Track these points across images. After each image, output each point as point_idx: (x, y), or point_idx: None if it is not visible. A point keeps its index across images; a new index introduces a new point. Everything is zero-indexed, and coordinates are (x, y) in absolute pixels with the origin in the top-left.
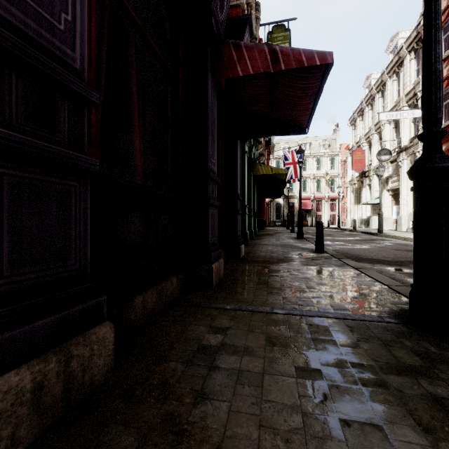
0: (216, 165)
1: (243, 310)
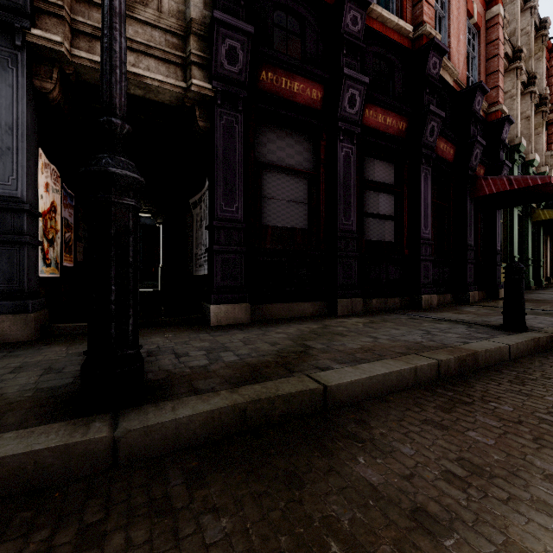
0: (472, 241)
1: (482, 306)
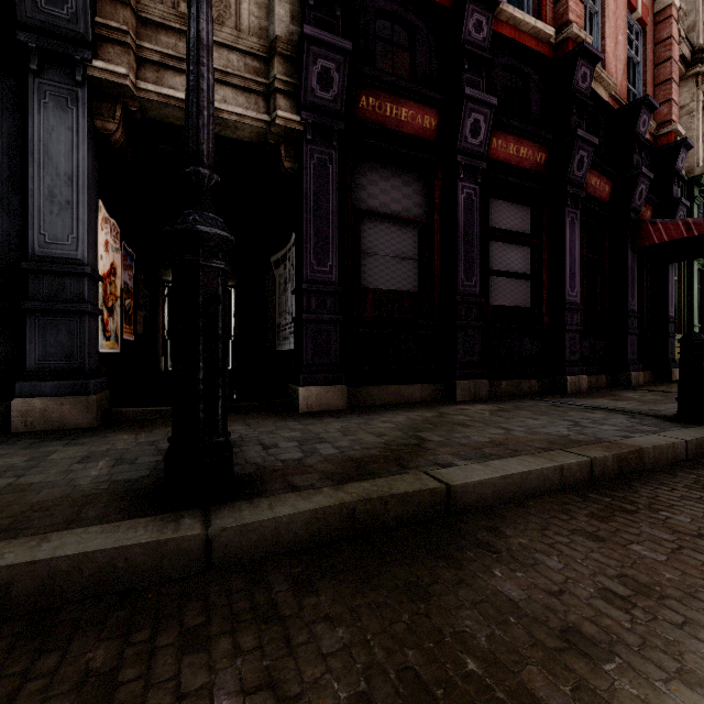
0: (635, 305)
1: (649, 391)
